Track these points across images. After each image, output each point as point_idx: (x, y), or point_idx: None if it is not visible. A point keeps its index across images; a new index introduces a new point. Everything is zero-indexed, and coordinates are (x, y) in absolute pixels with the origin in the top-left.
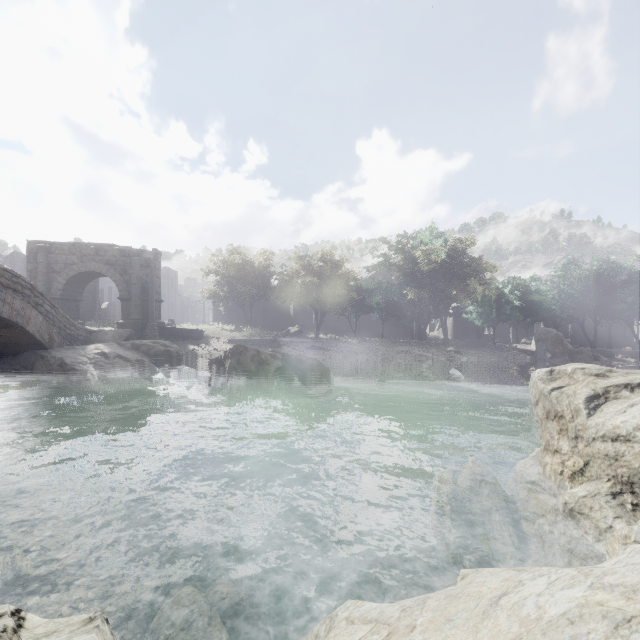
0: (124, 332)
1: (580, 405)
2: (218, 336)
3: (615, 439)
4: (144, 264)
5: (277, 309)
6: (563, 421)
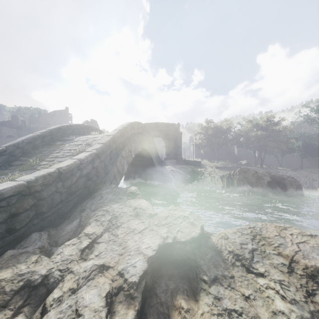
0: (173, 161)
1: None
2: (207, 164)
3: None
4: (175, 130)
5: (227, 151)
6: None
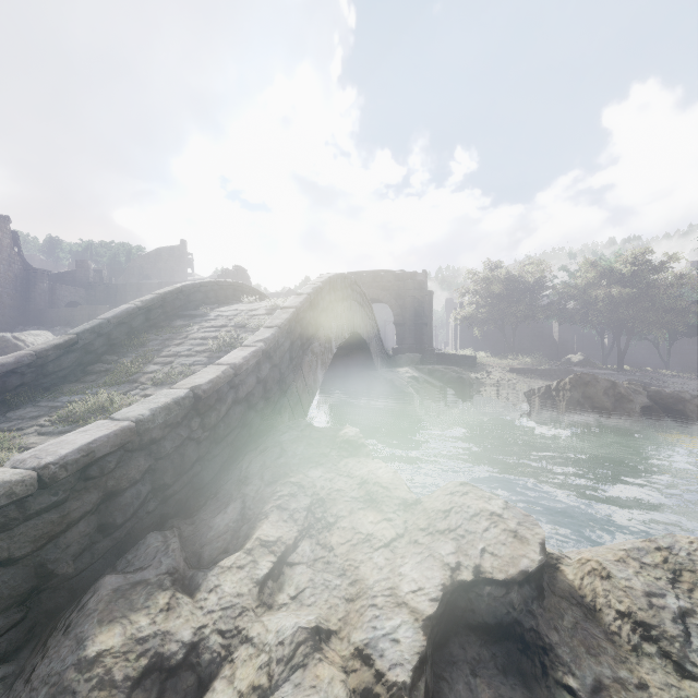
0: (414, 357)
1: None
2: (491, 364)
3: None
4: (417, 287)
5: (536, 333)
6: None
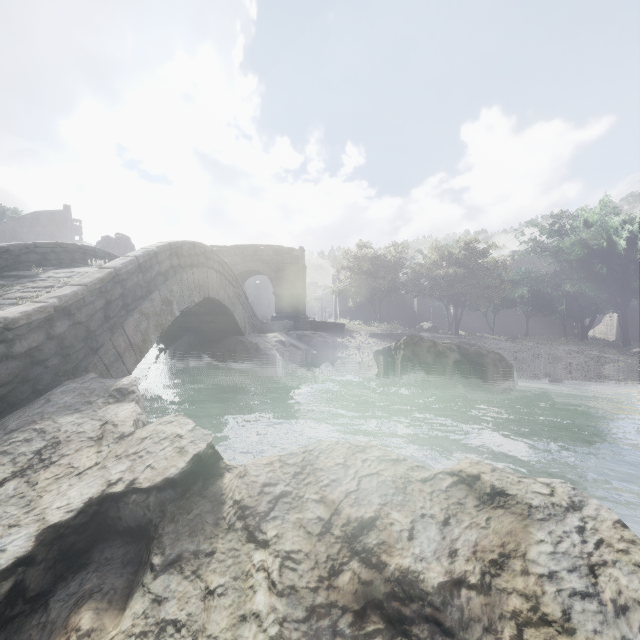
0: (286, 323)
1: None
2: (357, 330)
3: None
4: (294, 261)
5: (400, 305)
6: None
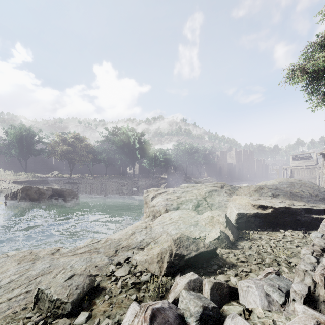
0: None
1: (150, 199)
2: (4, 179)
3: (153, 206)
4: None
5: (44, 160)
6: (147, 204)
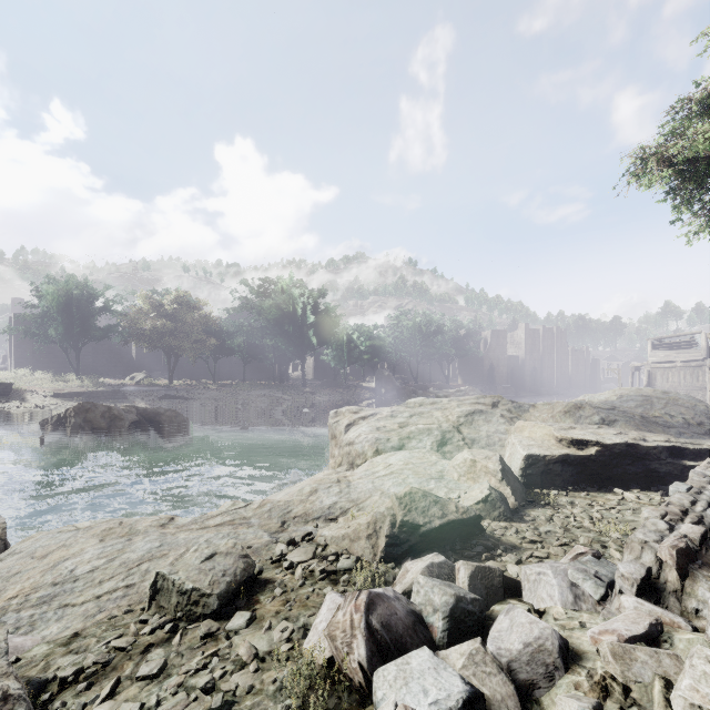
0: None
1: (342, 430)
2: (35, 389)
3: (350, 444)
4: None
5: (114, 350)
6: (337, 439)
